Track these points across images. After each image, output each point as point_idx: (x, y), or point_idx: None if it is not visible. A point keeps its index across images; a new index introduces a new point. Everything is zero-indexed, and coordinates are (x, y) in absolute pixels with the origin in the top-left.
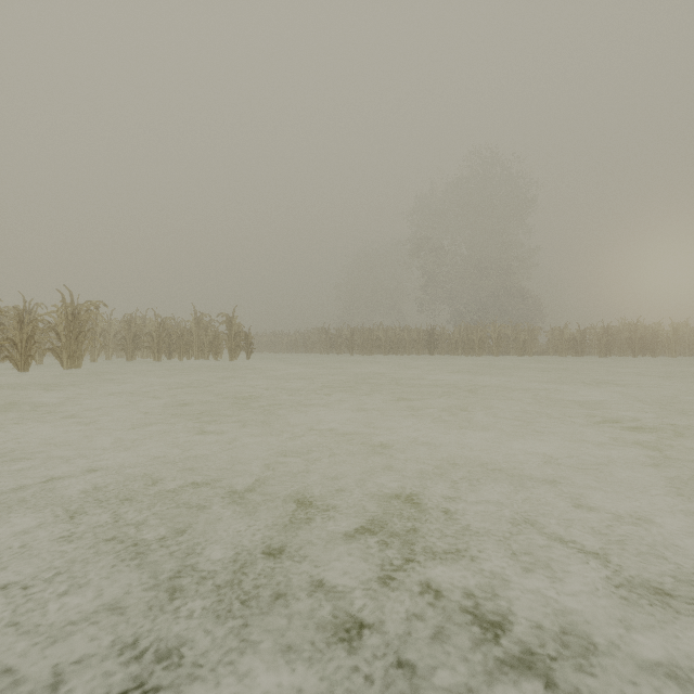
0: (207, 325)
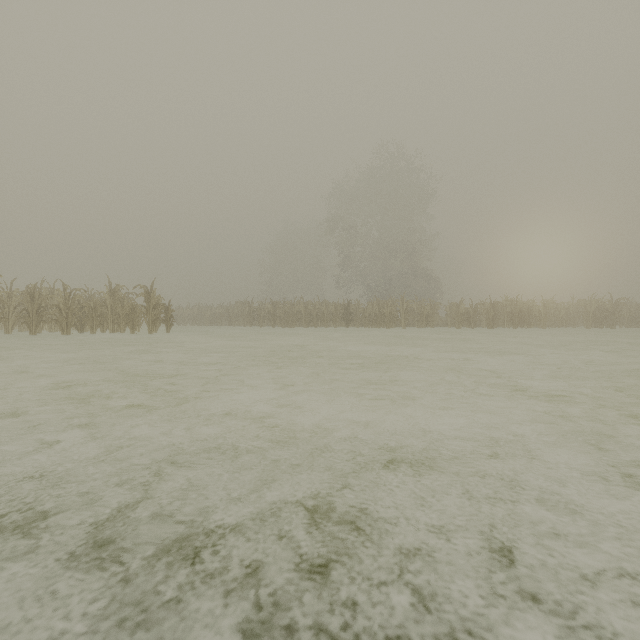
0: (123, 297)
